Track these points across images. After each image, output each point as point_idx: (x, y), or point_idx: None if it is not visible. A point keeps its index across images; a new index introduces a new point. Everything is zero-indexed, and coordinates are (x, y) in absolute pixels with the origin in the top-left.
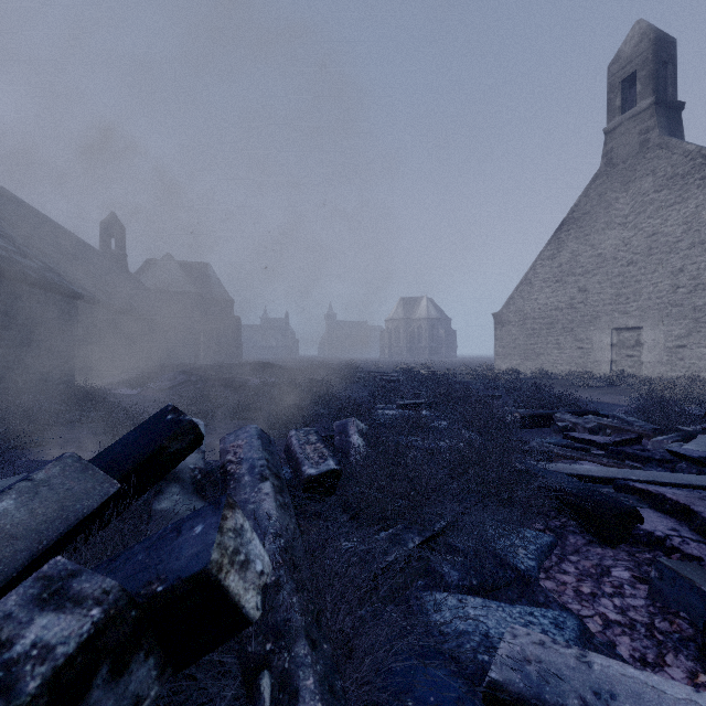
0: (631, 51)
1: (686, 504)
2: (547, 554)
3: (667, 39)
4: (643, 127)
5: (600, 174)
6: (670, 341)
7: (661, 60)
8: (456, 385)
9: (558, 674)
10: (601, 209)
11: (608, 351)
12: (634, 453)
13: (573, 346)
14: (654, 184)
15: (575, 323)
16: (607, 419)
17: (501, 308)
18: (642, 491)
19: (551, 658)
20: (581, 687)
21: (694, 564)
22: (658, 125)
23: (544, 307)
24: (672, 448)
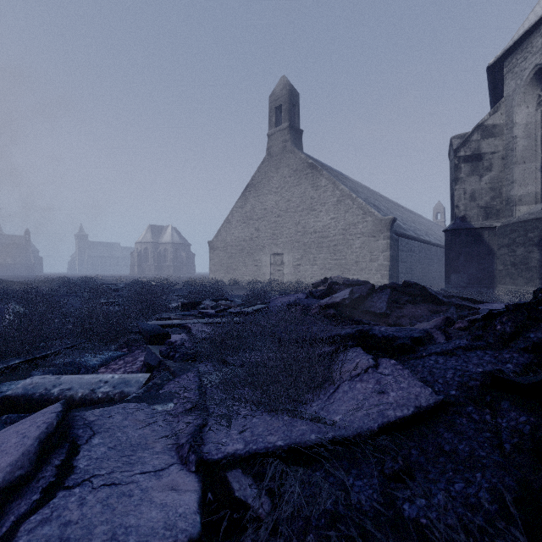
0: (279, 92)
1: (191, 327)
2: (114, 359)
3: (296, 92)
4: (284, 138)
5: (265, 160)
6: (295, 261)
7: (292, 103)
8: (159, 289)
9: (42, 384)
10: (266, 181)
11: (269, 267)
12: (211, 314)
13: (252, 264)
14: (289, 172)
15: (253, 250)
16: (224, 301)
17: (213, 238)
18: (186, 326)
19: (44, 381)
20: (49, 385)
21: (165, 346)
22: (290, 139)
23: (237, 238)
24: (229, 309)
